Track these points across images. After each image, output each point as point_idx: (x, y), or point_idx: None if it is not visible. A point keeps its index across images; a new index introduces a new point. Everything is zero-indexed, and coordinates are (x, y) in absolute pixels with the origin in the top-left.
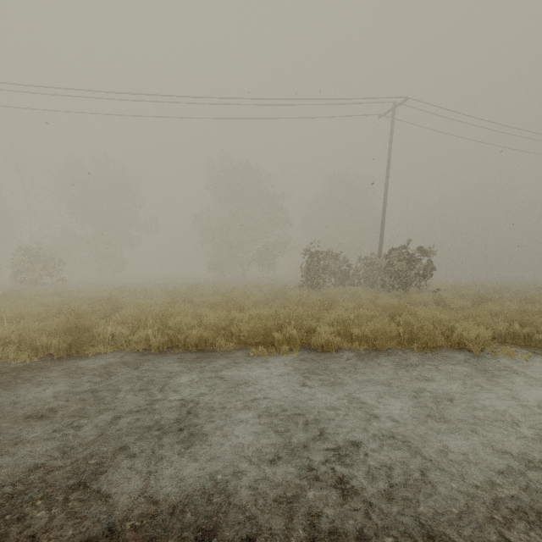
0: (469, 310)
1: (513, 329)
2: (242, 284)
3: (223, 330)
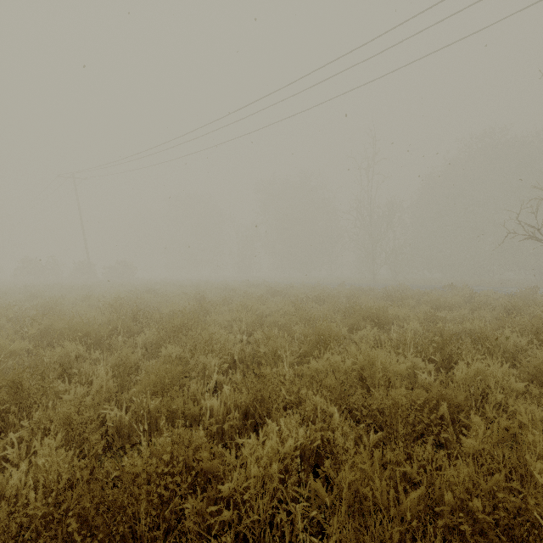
0: None
1: None
2: None
3: None
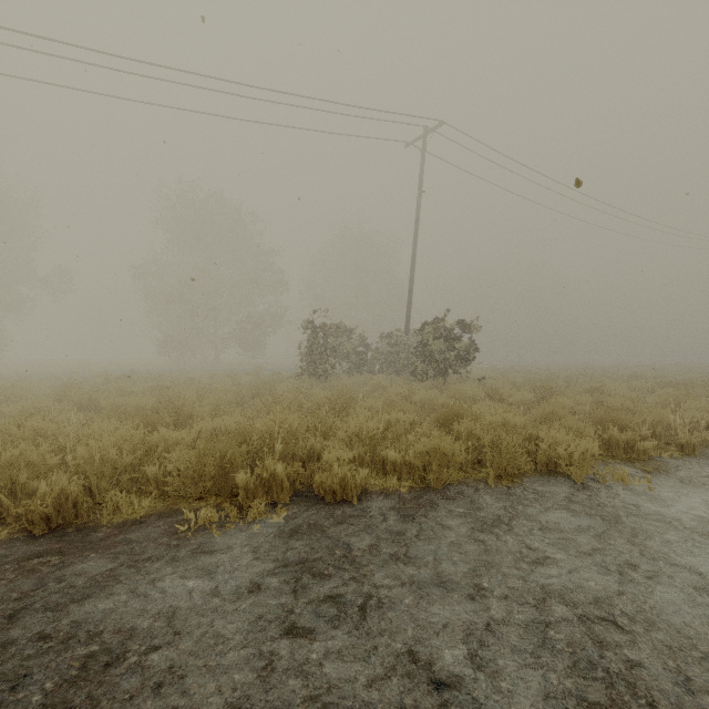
0: (545, 408)
1: (609, 435)
2: (210, 374)
3: (127, 472)
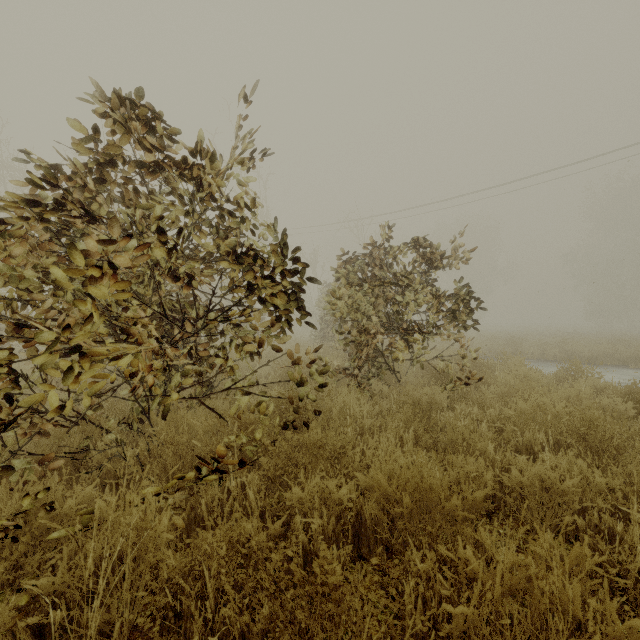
0: None
1: None
2: (638, 334)
3: (608, 355)
